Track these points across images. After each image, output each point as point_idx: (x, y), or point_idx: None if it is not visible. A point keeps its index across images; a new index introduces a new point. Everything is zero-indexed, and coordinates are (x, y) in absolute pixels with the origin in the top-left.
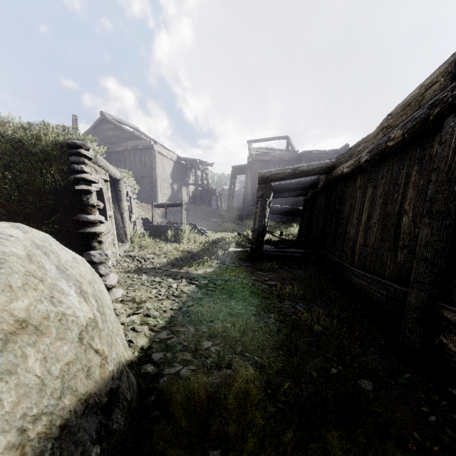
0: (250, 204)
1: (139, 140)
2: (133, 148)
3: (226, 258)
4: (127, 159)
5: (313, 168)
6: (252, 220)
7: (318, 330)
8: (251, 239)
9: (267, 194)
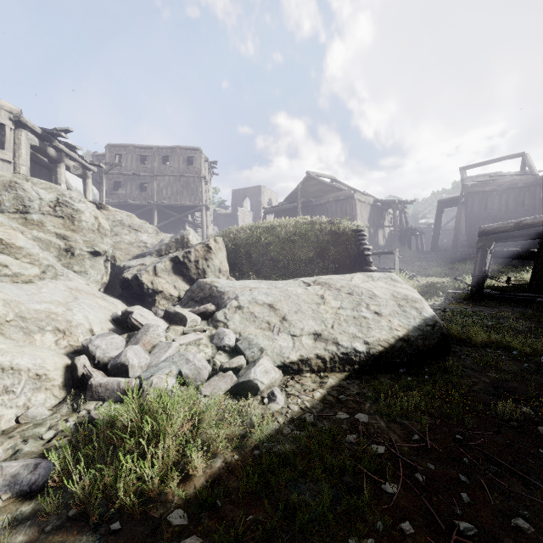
0: (464, 245)
1: (340, 191)
2: (335, 200)
3: (447, 297)
4: (329, 210)
5: (538, 221)
6: (468, 264)
7: (520, 329)
8: (468, 283)
9: (488, 245)
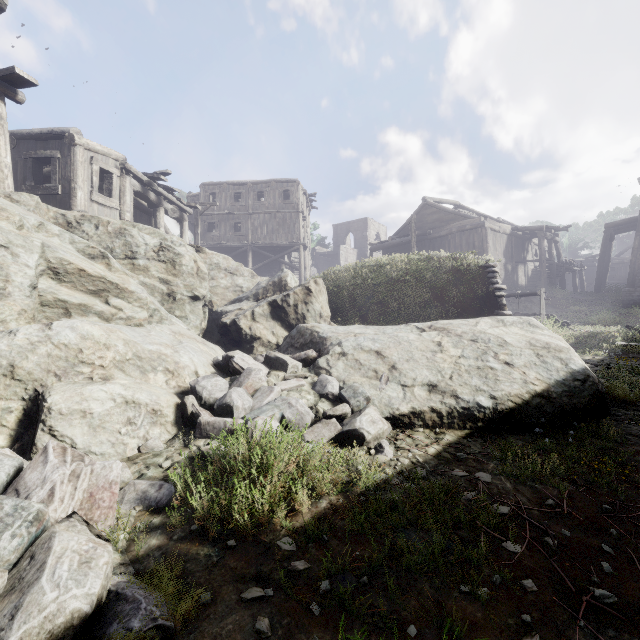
0: None
1: (465, 219)
2: (459, 230)
3: (613, 351)
4: (451, 244)
5: None
6: None
7: None
8: None
9: None
